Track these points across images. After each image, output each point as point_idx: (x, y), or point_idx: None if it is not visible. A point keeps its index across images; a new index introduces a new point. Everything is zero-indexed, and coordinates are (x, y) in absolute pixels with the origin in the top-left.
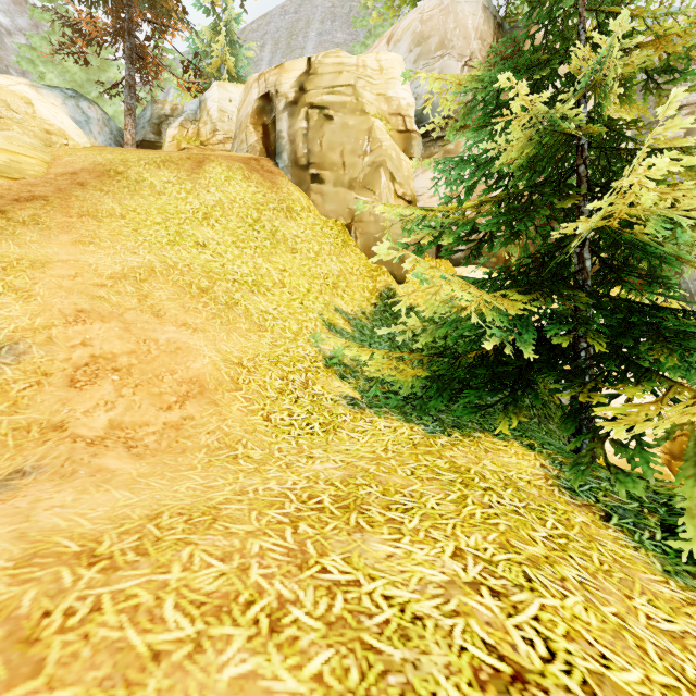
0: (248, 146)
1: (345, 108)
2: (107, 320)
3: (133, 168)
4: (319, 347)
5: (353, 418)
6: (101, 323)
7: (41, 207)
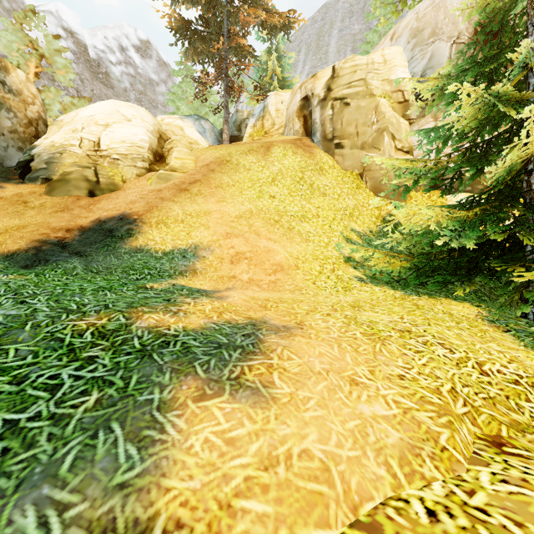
0: (294, 131)
1: (358, 95)
2: (238, 237)
3: (234, 157)
4: (340, 251)
5: (360, 285)
6: (236, 238)
7: (200, 185)
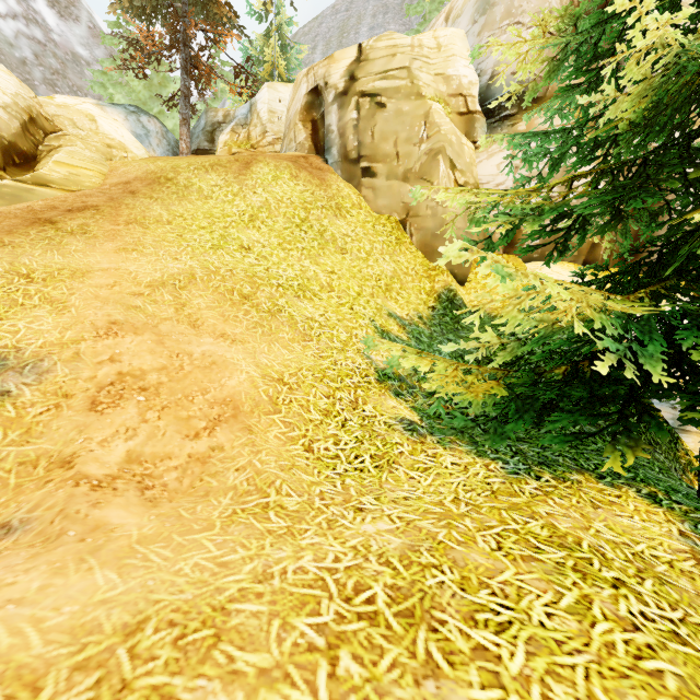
0: (297, 144)
1: (399, 93)
2: (140, 332)
3: (182, 173)
4: (370, 358)
5: (412, 449)
6: (133, 336)
7: (91, 216)
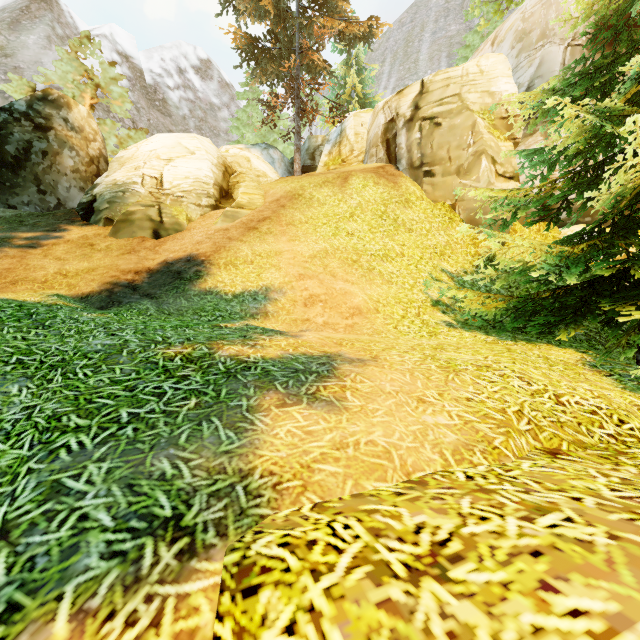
0: (376, 158)
1: (451, 113)
2: (312, 278)
3: (307, 190)
4: (428, 294)
5: (448, 330)
6: (310, 280)
7: (270, 223)
